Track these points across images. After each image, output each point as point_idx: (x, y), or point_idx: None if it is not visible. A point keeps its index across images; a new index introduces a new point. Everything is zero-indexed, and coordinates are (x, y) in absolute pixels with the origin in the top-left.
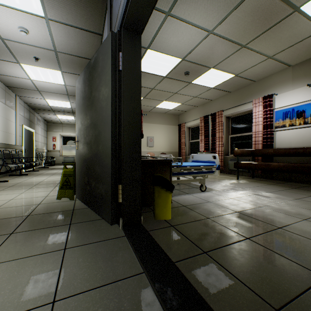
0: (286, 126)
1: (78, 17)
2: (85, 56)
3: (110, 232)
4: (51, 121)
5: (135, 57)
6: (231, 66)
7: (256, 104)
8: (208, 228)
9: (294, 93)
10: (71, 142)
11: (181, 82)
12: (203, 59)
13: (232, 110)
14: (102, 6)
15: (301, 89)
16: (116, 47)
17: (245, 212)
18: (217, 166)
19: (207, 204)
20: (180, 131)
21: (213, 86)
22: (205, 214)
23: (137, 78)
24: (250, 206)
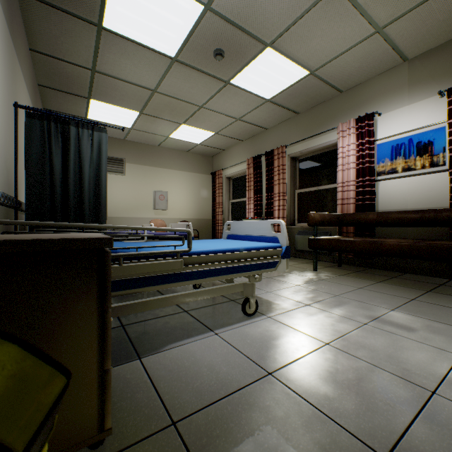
0: (399, 171)
1: None
2: None
3: None
4: None
5: None
6: (306, 46)
7: (345, 132)
8: None
9: (413, 110)
10: None
11: (209, 80)
12: (252, 14)
13: (301, 145)
14: None
15: (425, 102)
16: None
17: None
18: (284, 249)
19: (262, 398)
20: (215, 184)
21: (269, 97)
22: None
23: None
24: (403, 395)
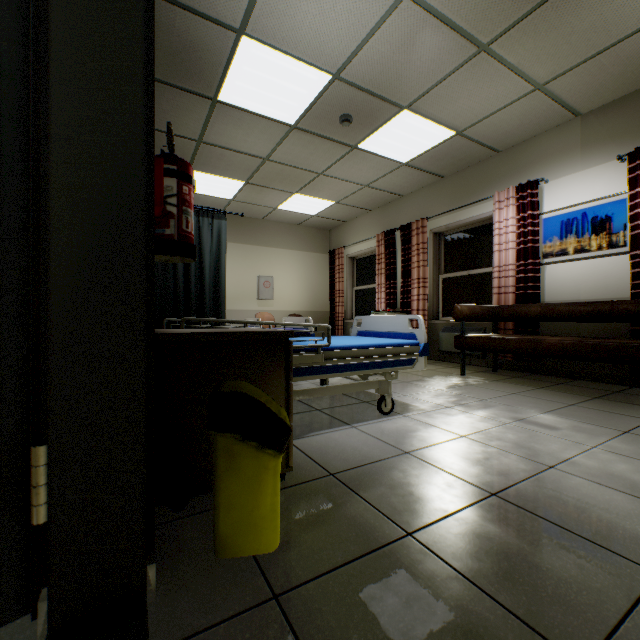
0: (570, 253)
1: None
2: None
3: None
4: None
5: None
6: (450, 107)
7: (502, 202)
8: (414, 602)
9: (587, 177)
10: None
11: (332, 145)
12: (386, 80)
13: (447, 218)
14: None
15: (602, 167)
16: None
17: (517, 495)
18: (422, 347)
19: (400, 465)
20: (333, 267)
21: (406, 160)
22: (397, 510)
23: None
24: (523, 467)
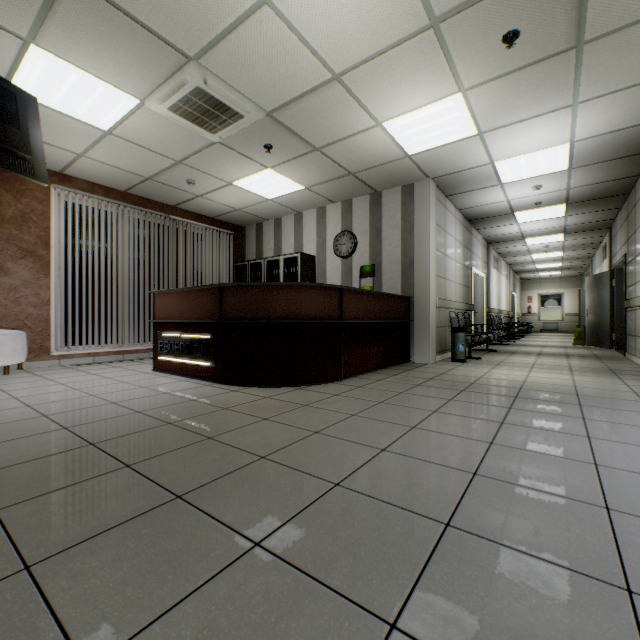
0: None
1: (585, 236)
2: (588, 243)
3: (607, 350)
4: (526, 278)
5: (621, 279)
6: None
7: None
8: None
9: None
10: (552, 302)
11: None
12: None
13: None
14: (604, 231)
15: None
16: (611, 276)
17: None
18: None
19: None
20: None
21: None
22: None
23: (622, 288)
24: None
